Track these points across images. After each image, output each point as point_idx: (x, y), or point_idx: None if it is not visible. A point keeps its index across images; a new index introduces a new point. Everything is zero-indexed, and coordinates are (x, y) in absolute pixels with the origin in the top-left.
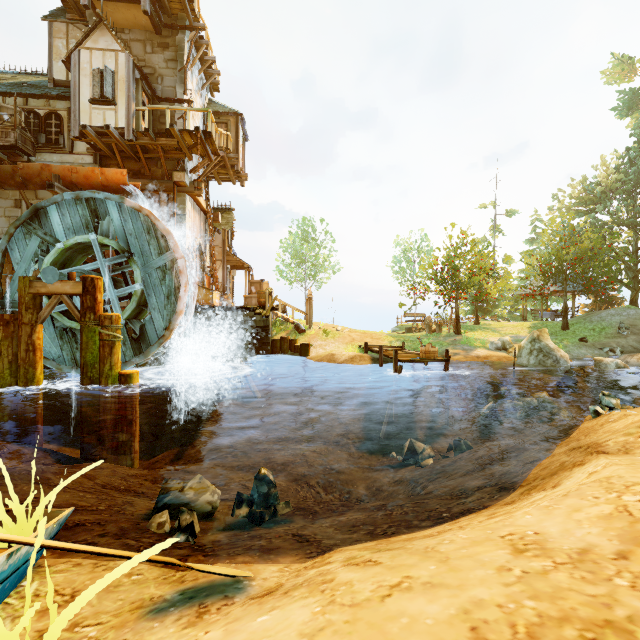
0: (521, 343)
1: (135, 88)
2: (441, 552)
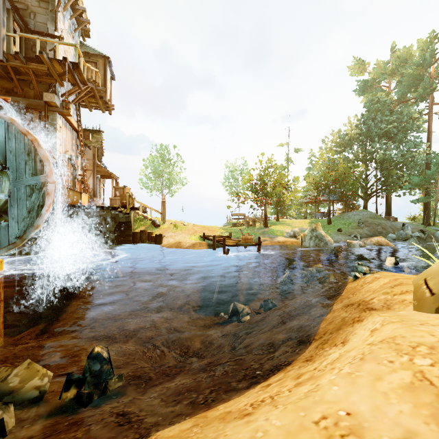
0: (305, 232)
1: (6, 16)
2: None
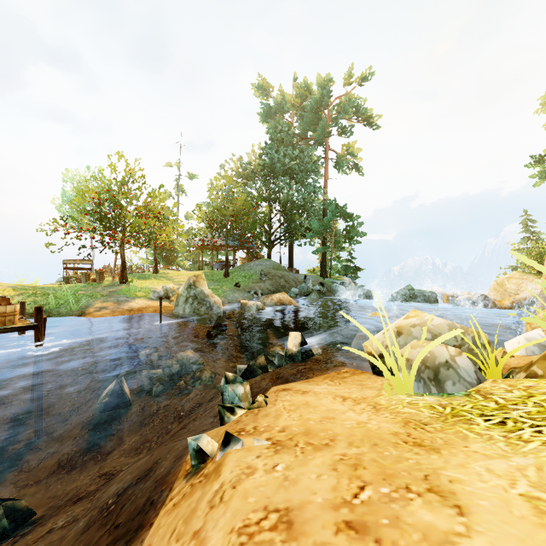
0: (179, 290)
1: None
2: None
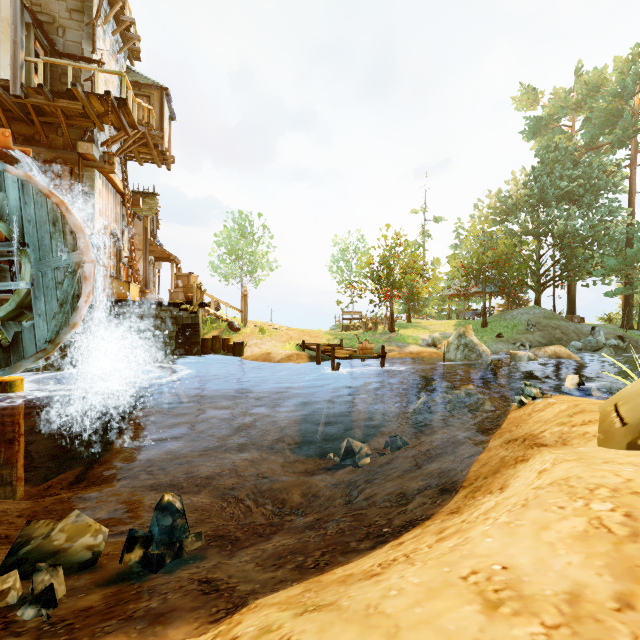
0: (449, 339)
1: (25, 34)
2: (388, 615)
